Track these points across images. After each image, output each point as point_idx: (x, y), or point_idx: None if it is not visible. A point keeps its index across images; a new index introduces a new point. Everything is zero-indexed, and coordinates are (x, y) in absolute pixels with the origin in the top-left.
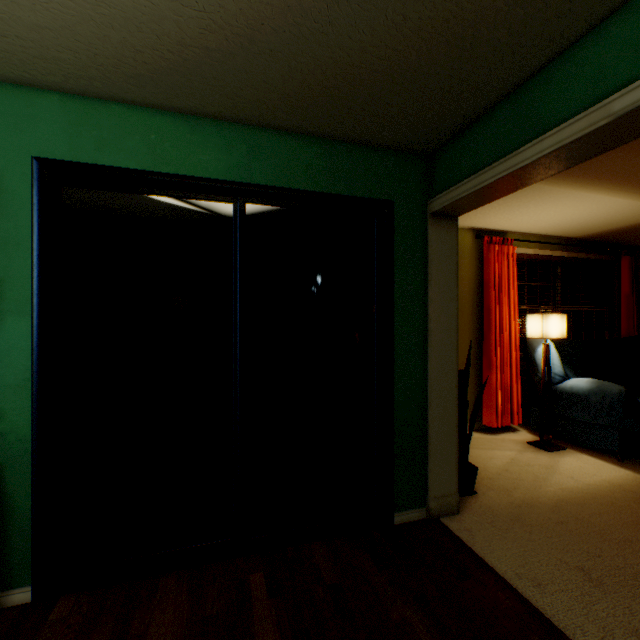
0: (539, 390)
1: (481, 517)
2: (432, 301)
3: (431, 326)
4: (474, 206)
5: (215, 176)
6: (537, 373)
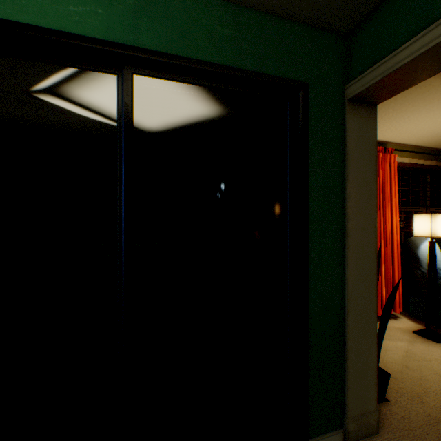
0: (420, 283)
1: (405, 440)
2: (350, 198)
3: (349, 226)
4: (406, 84)
5: (91, 34)
6: (420, 268)
